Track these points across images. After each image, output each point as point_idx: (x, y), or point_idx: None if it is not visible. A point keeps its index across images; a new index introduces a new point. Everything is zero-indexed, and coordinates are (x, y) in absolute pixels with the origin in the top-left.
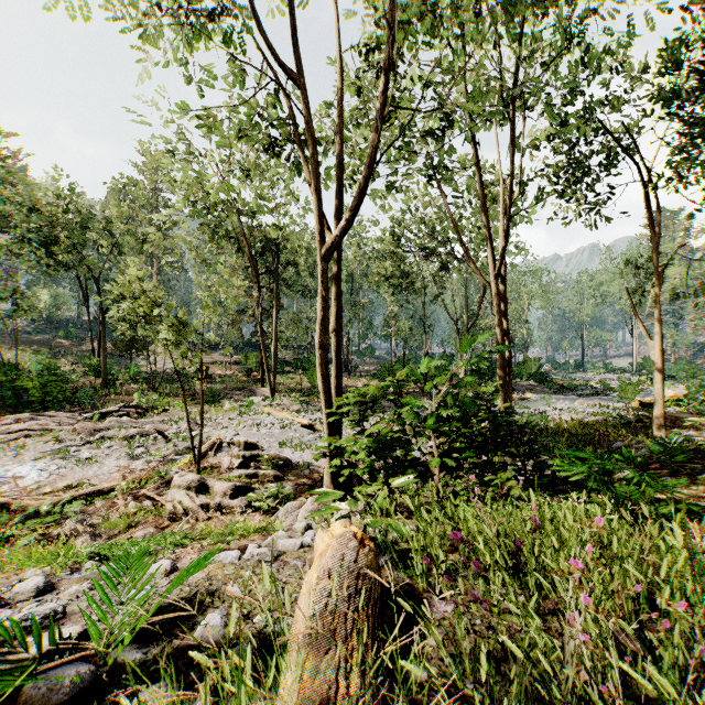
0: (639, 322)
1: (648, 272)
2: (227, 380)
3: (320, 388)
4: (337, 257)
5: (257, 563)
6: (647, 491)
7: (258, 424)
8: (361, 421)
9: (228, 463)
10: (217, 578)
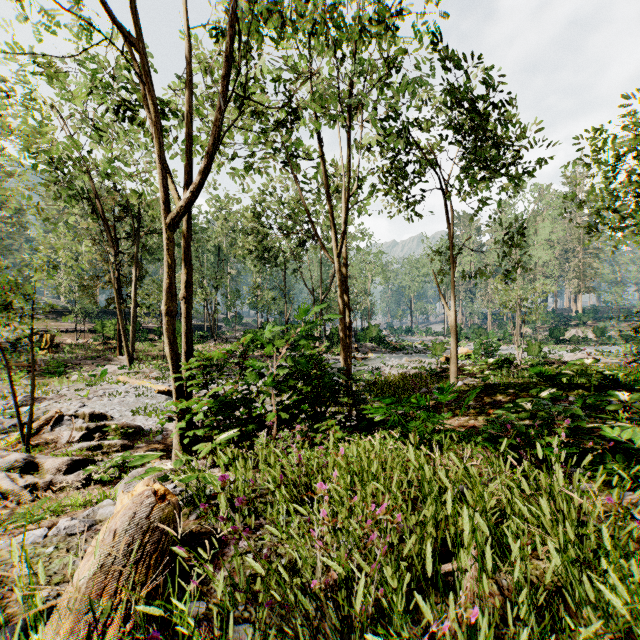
0: (442, 296)
1: (447, 259)
2: (78, 349)
3: (167, 354)
4: (188, 227)
5: (64, 537)
6: (428, 424)
7: (110, 394)
8: (209, 384)
9: (68, 437)
10: (8, 562)
